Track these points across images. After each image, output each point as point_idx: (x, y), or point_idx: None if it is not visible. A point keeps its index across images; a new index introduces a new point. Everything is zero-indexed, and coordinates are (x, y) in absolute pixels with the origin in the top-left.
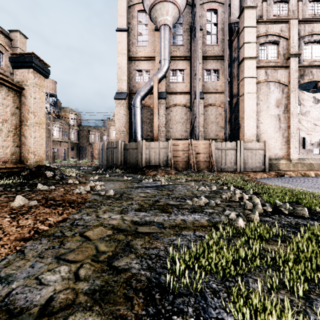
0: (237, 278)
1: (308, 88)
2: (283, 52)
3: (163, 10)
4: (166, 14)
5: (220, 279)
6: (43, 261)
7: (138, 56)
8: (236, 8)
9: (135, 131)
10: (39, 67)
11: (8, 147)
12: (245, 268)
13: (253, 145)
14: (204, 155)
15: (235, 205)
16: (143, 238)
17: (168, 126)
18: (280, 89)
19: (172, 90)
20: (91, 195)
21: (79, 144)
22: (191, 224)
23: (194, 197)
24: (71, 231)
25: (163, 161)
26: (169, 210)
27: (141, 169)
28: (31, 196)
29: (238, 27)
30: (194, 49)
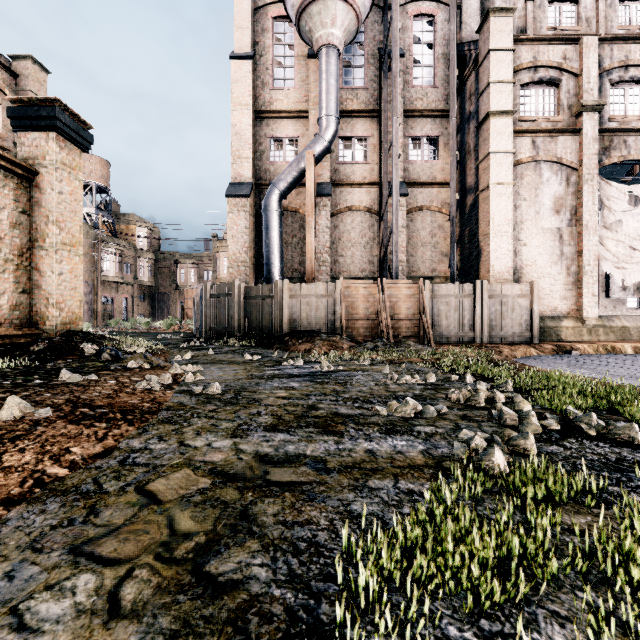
0: (507, 607)
1: (616, 175)
2: (569, 101)
3: (326, 16)
4: (331, 23)
5: (467, 612)
6: (40, 560)
7: (275, 110)
8: (472, 13)
9: (268, 262)
10: (70, 129)
11: (5, 293)
12: (524, 578)
13: (507, 289)
14: (408, 310)
15: (479, 416)
16: (281, 497)
17: (335, 252)
18: (563, 176)
19: (344, 179)
20: (174, 394)
21: (156, 289)
22: (388, 461)
23: (391, 398)
24: (119, 479)
25: (325, 323)
26: (339, 429)
27: (280, 338)
28: (42, 397)
29: (478, 51)
30: (387, 96)
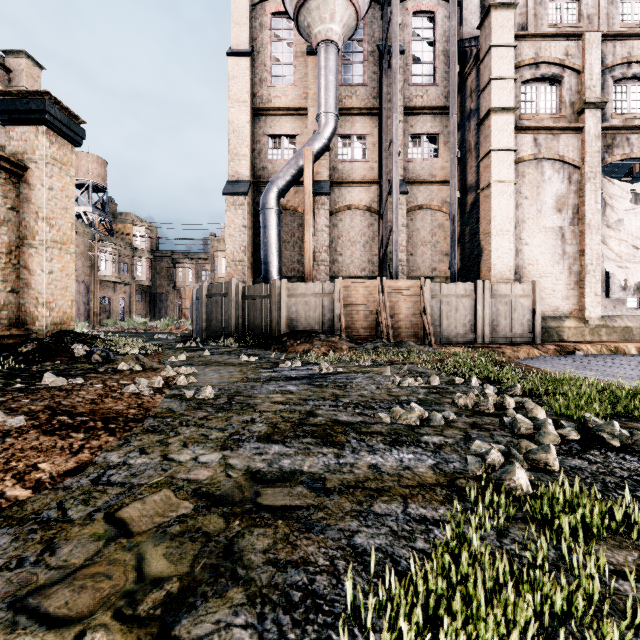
0: None
1: (616, 175)
2: (571, 98)
3: (324, 11)
4: (330, 19)
5: None
6: None
7: (273, 107)
8: (473, 9)
9: (266, 261)
10: (61, 123)
11: None
12: None
13: (509, 289)
14: (408, 310)
15: (490, 423)
16: (273, 526)
17: (334, 251)
18: (565, 174)
19: (343, 177)
20: (164, 398)
21: (154, 289)
22: (395, 479)
23: (394, 403)
24: (88, 503)
25: (323, 323)
26: (339, 439)
27: (278, 339)
28: (19, 403)
29: (479, 48)
30: (387, 93)
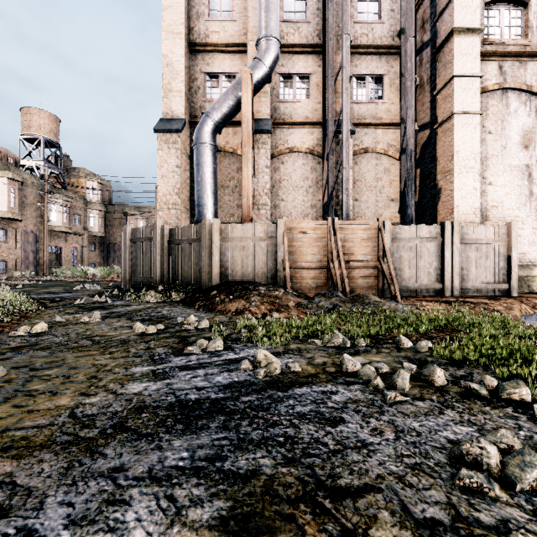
0: None
1: None
2: None
3: None
4: None
5: None
6: None
7: (211, 42)
8: None
9: (199, 202)
10: None
11: None
12: None
13: (481, 232)
14: (364, 256)
15: None
16: None
17: (275, 196)
18: (532, 107)
19: (285, 119)
20: None
21: (107, 239)
22: None
23: None
24: None
25: (264, 272)
26: None
27: (206, 292)
28: None
29: None
30: (333, 22)
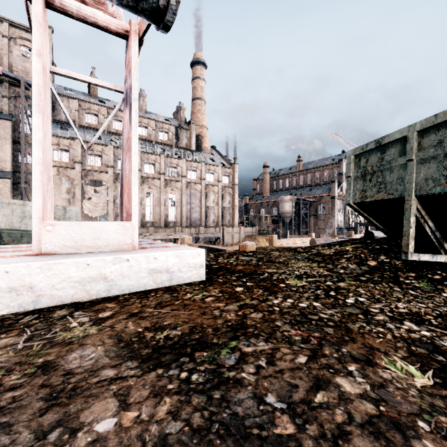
0: None
1: None
2: (73, 158)
3: None
4: None
5: None
6: None
7: None
8: None
9: None
10: None
11: None
12: None
13: None
14: None
15: None
16: None
17: None
18: (70, 182)
19: None
20: None
21: None
22: None
23: None
24: None
25: None
26: None
27: None
28: None
29: None
30: None
